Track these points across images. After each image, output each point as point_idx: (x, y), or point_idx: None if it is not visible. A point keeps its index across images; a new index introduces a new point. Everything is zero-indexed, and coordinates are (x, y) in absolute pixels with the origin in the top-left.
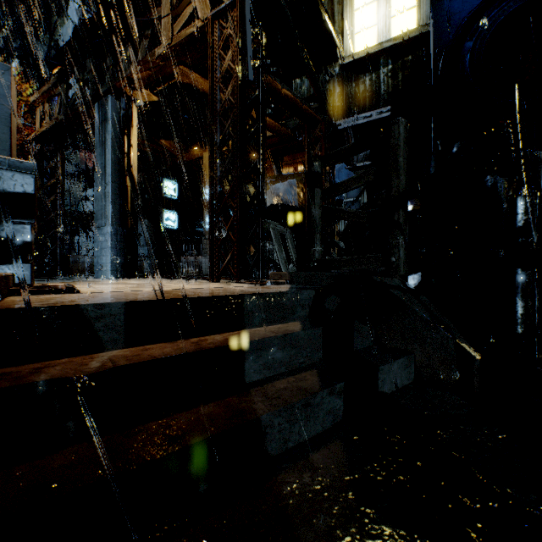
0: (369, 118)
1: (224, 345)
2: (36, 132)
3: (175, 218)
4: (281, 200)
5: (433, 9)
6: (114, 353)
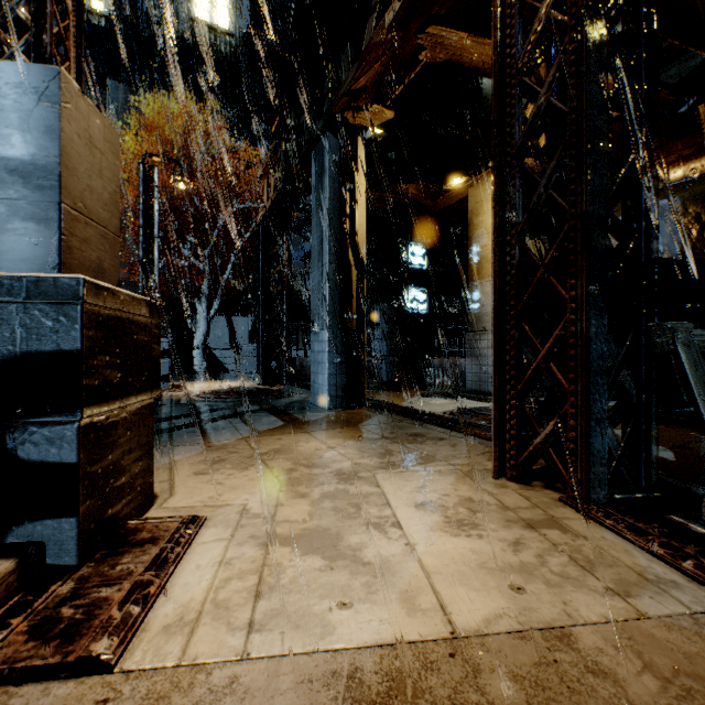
0: None
1: None
2: (262, 212)
3: (424, 297)
4: None
5: None
6: None
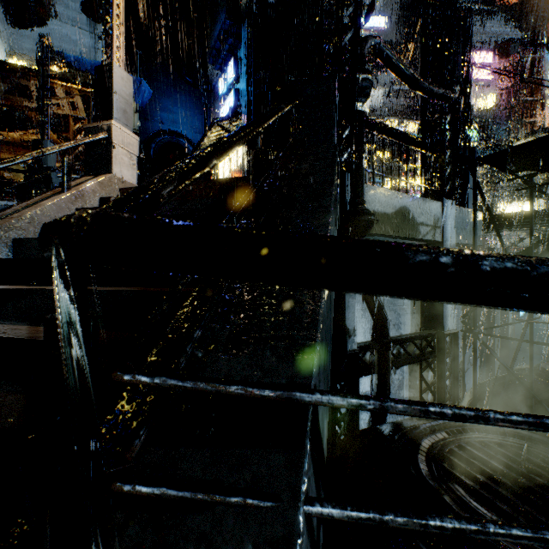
0: None
1: None
2: None
3: None
4: None
5: (139, 120)
6: None
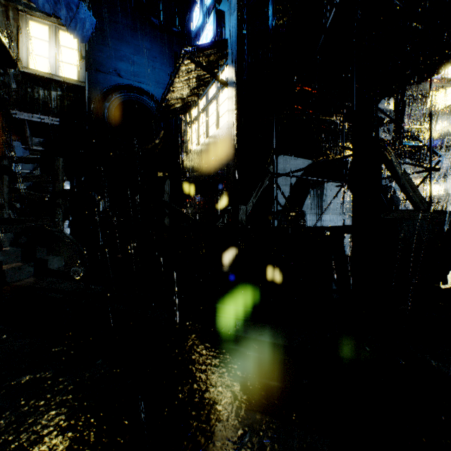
0: (43, 120)
1: None
2: None
3: None
4: None
5: (88, 72)
6: None
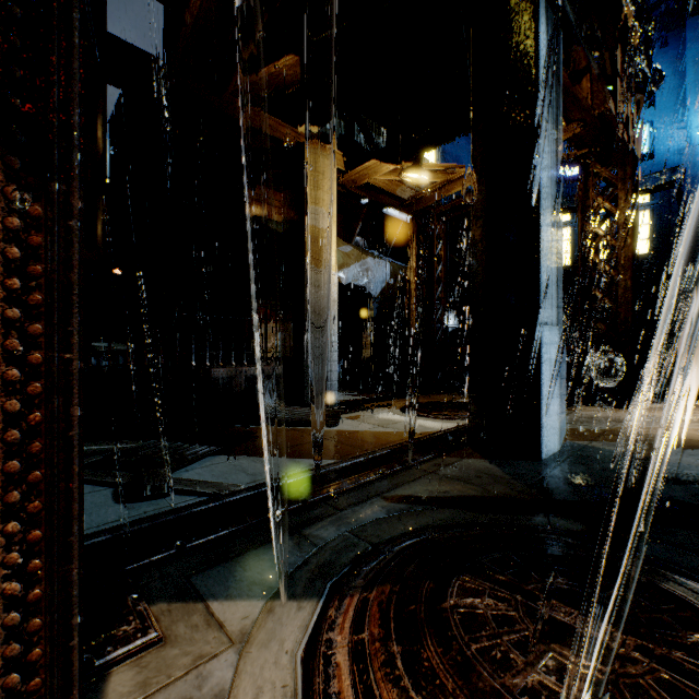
0: None
1: None
2: None
3: None
4: (369, 282)
5: None
6: None
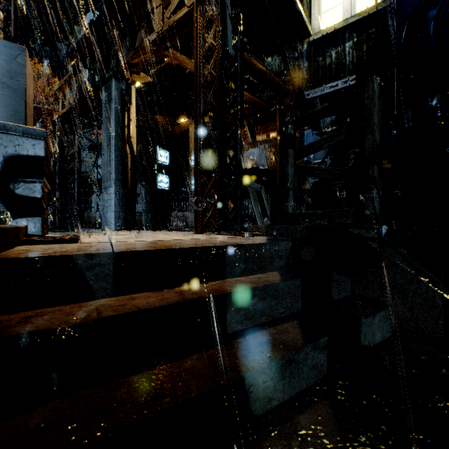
0: (335, 88)
1: (207, 295)
2: (59, 114)
3: (167, 180)
4: (255, 163)
5: None
6: (102, 302)
